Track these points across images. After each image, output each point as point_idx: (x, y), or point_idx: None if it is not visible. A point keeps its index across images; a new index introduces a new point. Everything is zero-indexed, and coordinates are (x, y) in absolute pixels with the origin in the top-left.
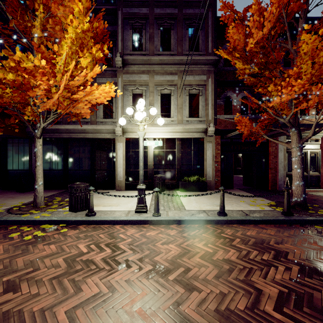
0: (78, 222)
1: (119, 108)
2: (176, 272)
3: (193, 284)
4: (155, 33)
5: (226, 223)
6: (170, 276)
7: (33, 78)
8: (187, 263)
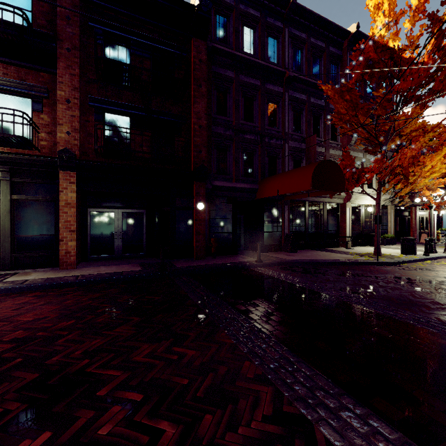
0: (433, 259)
1: None
2: None
3: None
4: None
5: None
6: None
7: None
8: None
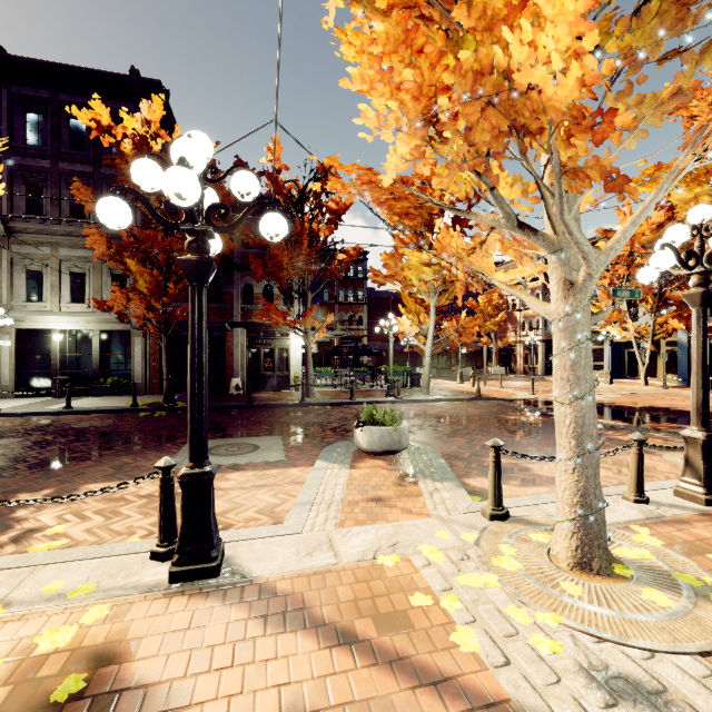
0: None
1: (5, 289)
2: None
3: None
4: (62, 193)
5: (62, 414)
6: None
7: None
8: None
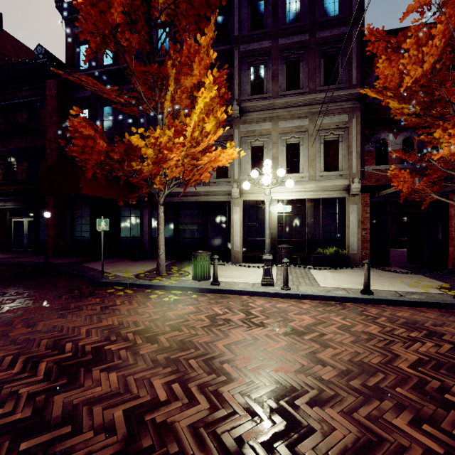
0: (205, 290)
1: (236, 165)
2: (311, 335)
3: (328, 344)
4: (279, 69)
5: (372, 302)
6: (305, 336)
7: (170, 153)
8: (323, 330)
